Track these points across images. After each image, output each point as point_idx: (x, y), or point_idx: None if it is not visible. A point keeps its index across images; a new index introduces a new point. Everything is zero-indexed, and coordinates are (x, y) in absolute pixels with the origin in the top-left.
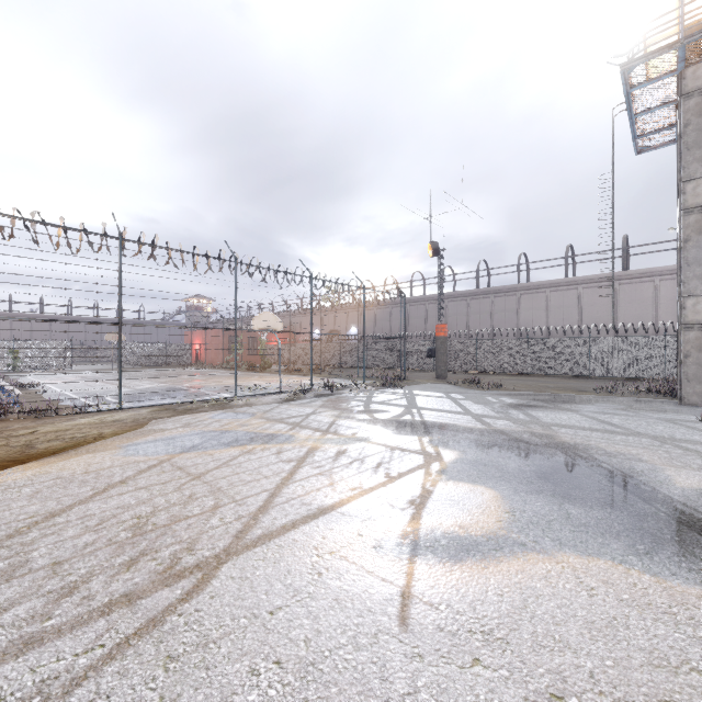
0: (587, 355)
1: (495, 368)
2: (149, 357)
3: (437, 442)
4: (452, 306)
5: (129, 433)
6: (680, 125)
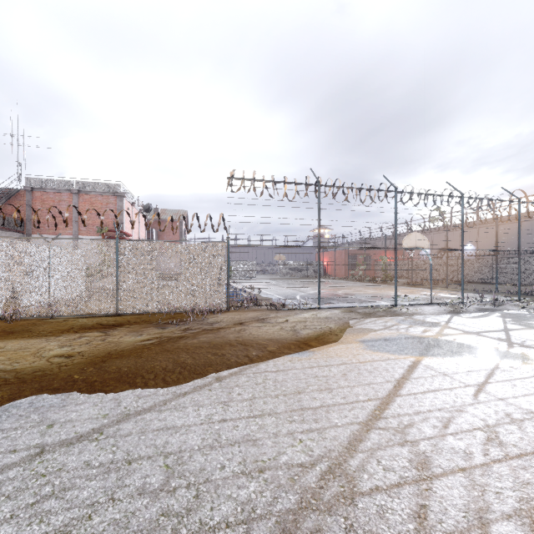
0: None
1: None
2: (297, 271)
3: None
4: None
5: (350, 330)
6: None
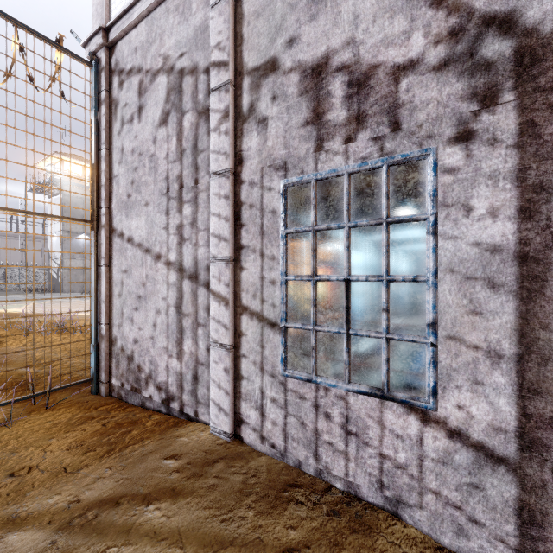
0: None
1: None
2: None
3: (59, 300)
4: None
5: None
6: (63, 203)
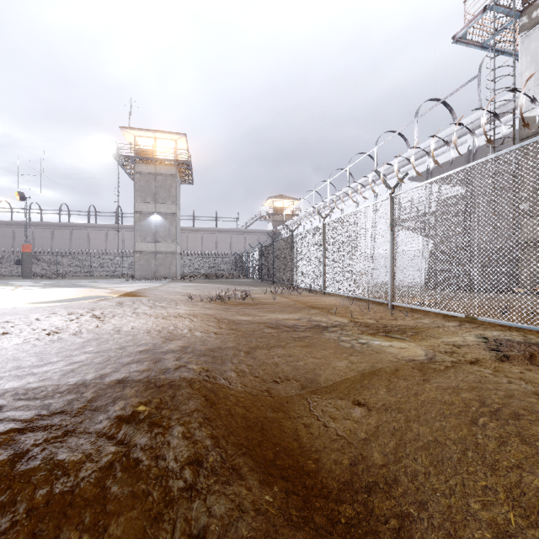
0: (121, 265)
1: (70, 273)
2: None
3: (21, 286)
4: (39, 232)
5: None
6: (134, 182)
